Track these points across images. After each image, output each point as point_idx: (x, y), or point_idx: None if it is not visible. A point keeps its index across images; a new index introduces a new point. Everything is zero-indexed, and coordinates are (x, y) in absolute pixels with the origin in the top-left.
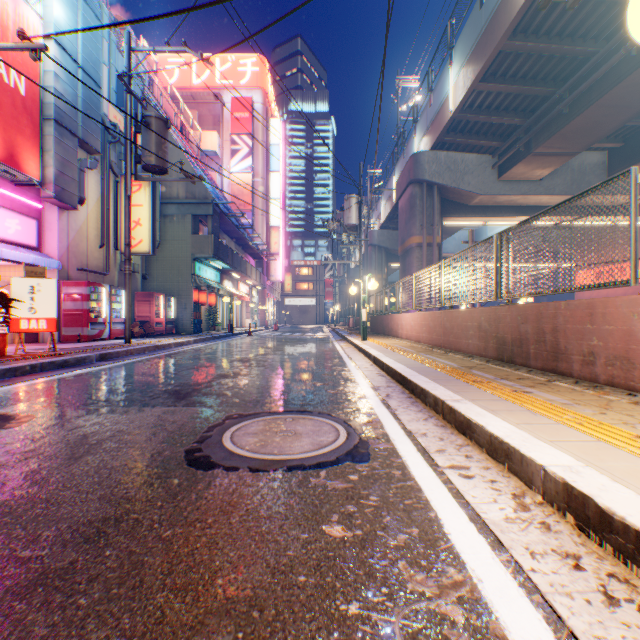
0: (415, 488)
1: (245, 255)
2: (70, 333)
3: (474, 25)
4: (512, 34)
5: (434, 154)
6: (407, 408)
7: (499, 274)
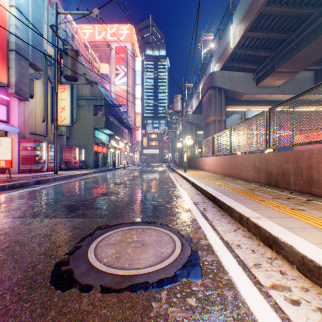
0: (251, 320)
1: (122, 127)
2: (25, 168)
3: (245, 0)
4: (267, 3)
5: (222, 72)
6: (219, 220)
7: (268, 133)
